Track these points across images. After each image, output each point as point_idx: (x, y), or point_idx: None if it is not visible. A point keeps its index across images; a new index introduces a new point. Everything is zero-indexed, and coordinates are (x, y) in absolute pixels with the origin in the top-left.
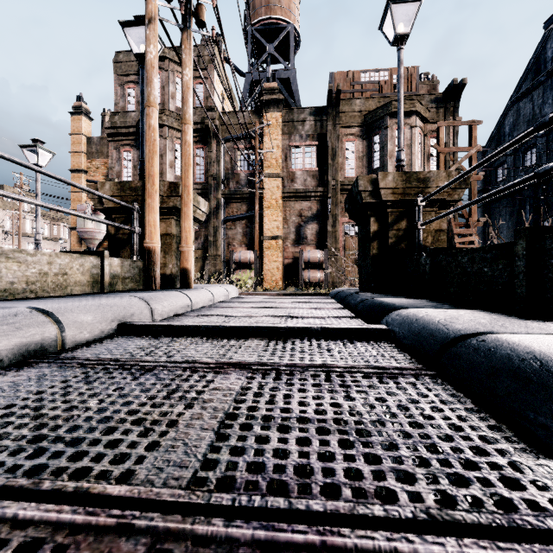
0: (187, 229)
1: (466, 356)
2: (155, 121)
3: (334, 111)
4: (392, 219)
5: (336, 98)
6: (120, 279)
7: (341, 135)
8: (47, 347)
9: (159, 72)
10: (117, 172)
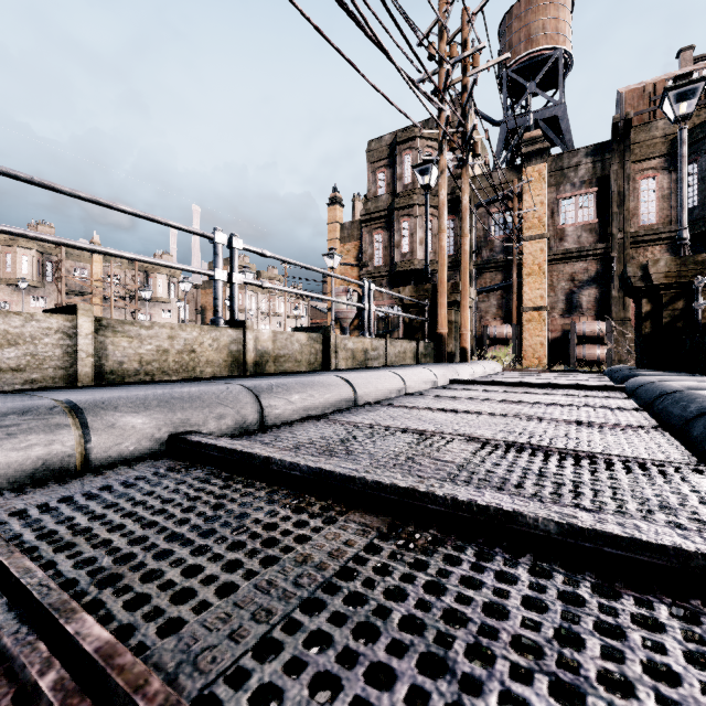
0: (466, 317)
1: (640, 388)
2: (444, 242)
3: (622, 144)
4: (666, 300)
5: (624, 129)
6: (423, 355)
7: (633, 172)
8: (434, 384)
9: (409, 152)
10: (370, 255)
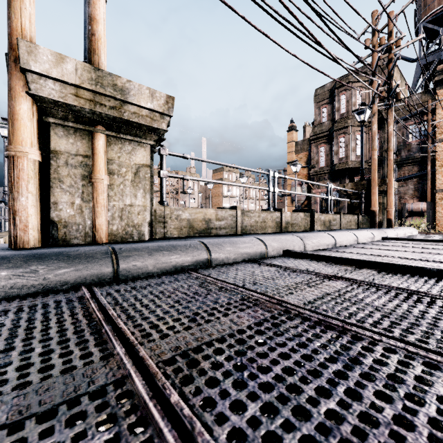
0: (391, 200)
1: None
2: (376, 156)
3: None
4: None
5: None
6: (361, 223)
7: None
8: (373, 239)
9: (344, 92)
10: (316, 160)
